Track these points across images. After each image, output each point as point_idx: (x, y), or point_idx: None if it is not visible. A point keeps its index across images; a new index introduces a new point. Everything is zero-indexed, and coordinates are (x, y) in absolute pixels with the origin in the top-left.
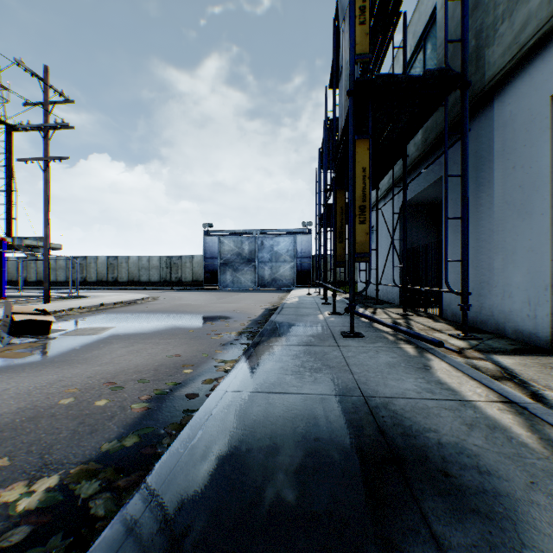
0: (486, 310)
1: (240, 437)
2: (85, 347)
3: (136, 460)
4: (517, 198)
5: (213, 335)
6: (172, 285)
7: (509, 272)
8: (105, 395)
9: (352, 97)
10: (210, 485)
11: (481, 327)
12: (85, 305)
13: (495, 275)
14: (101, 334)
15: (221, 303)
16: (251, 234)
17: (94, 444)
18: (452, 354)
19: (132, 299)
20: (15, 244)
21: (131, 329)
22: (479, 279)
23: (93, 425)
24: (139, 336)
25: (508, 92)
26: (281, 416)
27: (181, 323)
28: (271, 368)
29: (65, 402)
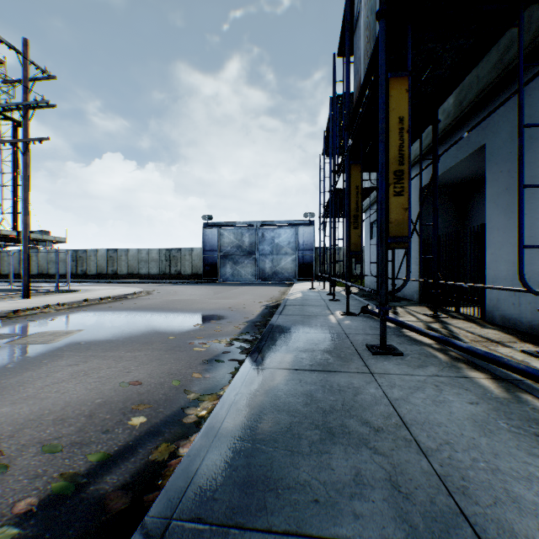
0: None
1: None
2: (21, 365)
3: None
4: None
5: (197, 345)
6: (171, 278)
7: None
8: None
9: (383, 19)
10: None
11: None
12: (65, 301)
13: None
14: (58, 342)
15: (217, 299)
16: (251, 226)
17: None
18: None
19: (122, 294)
20: (20, 238)
21: (100, 334)
22: None
23: None
24: (103, 345)
25: None
26: None
27: (163, 325)
28: (271, 431)
29: None
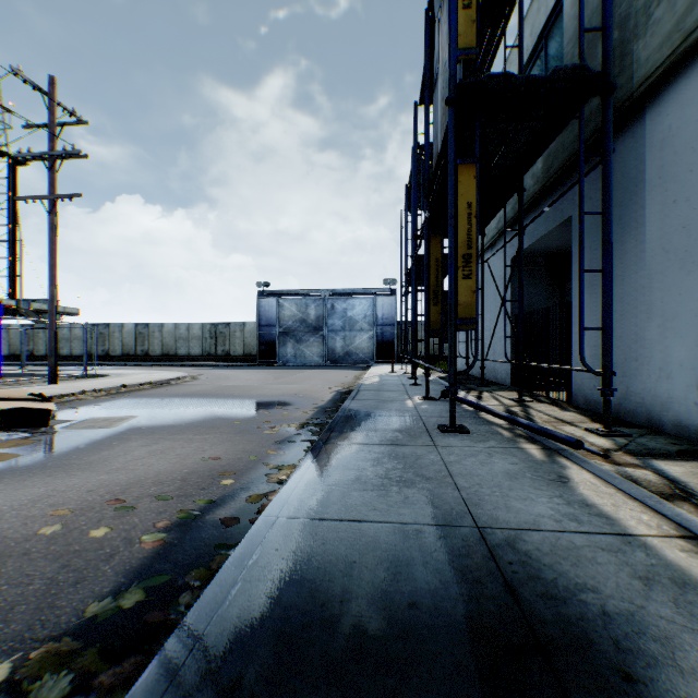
0: (633, 396)
1: (294, 600)
2: (93, 446)
3: (136, 632)
4: (679, 243)
5: (266, 429)
6: (218, 360)
7: (667, 344)
8: (108, 519)
9: (453, 107)
10: (240, 697)
11: (627, 419)
12: (101, 387)
13: (647, 348)
14: (117, 427)
15: (279, 384)
16: (318, 295)
17: (77, 603)
18: (594, 459)
19: (164, 378)
20: (19, 309)
21: (158, 420)
22: (623, 354)
23: (82, 570)
24: (167, 430)
25: (666, 98)
26: (357, 562)
27: (224, 411)
28: (343, 480)
29: (47, 531)
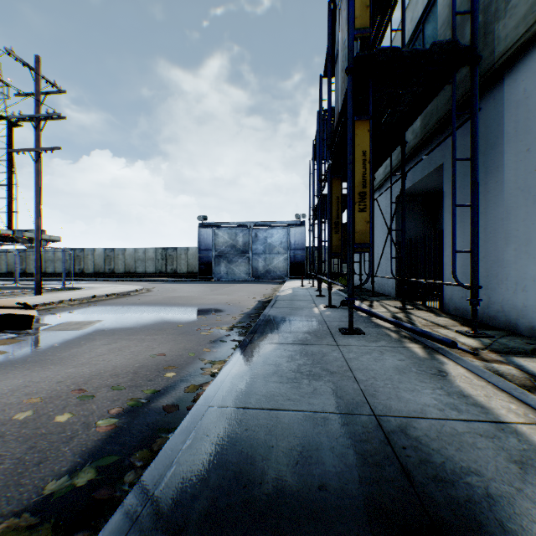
0: (494, 305)
1: (220, 482)
2: (65, 344)
3: (86, 508)
4: (532, 183)
5: (203, 330)
6: (167, 277)
7: (522, 264)
8: (71, 406)
9: (351, 75)
10: None
11: (489, 323)
12: (76, 297)
13: (506, 267)
14: (85, 329)
15: (214, 295)
16: (245, 226)
17: (38, 481)
18: (466, 356)
19: (125, 291)
20: (15, 237)
21: (118, 323)
22: (486, 271)
23: (45, 451)
24: (125, 331)
25: (521, 67)
26: (274, 447)
27: (171, 317)
28: (263, 374)
29: (21, 416)
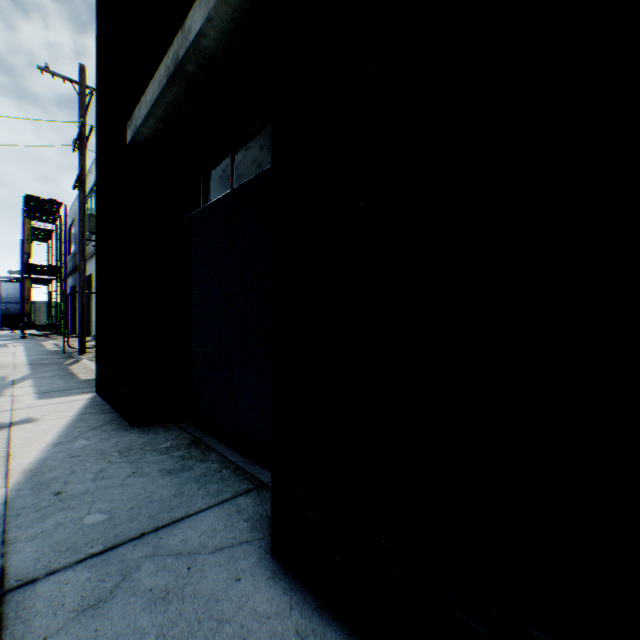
0: None
1: None
2: None
3: None
4: None
5: None
6: None
7: None
8: None
9: (25, 265)
10: None
11: None
12: None
13: None
14: None
15: None
16: None
17: None
18: (52, 338)
19: None
20: None
21: None
22: None
23: None
24: None
25: None
26: None
27: None
28: None
29: None
